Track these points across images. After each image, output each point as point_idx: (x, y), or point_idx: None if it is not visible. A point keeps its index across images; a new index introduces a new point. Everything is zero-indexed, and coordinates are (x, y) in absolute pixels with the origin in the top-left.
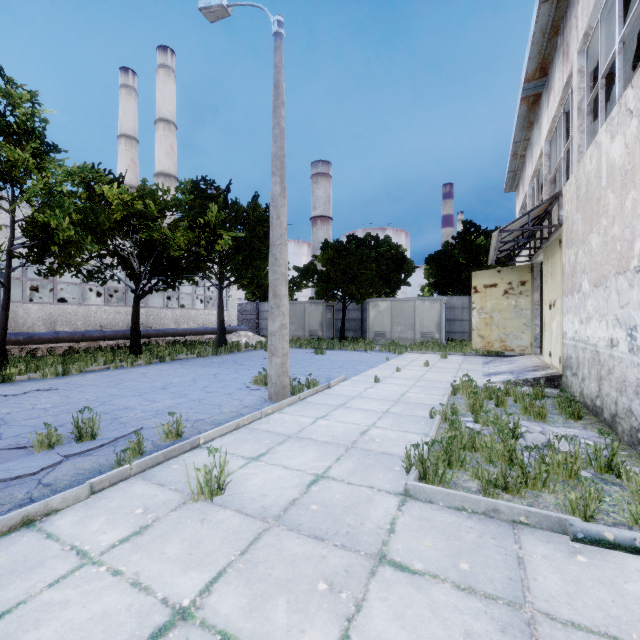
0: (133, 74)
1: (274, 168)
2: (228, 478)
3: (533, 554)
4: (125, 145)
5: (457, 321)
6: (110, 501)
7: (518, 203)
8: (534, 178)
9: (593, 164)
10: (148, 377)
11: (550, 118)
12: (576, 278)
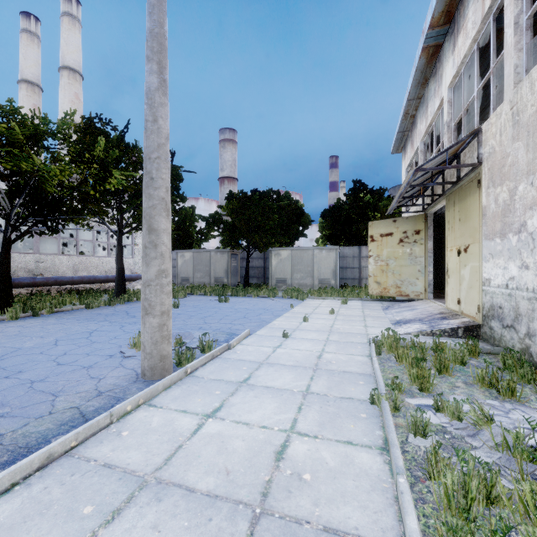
0: (36, 20)
1: (149, 50)
2: None
3: None
4: (26, 91)
5: (349, 269)
6: None
7: (405, 162)
8: (427, 133)
9: None
10: None
11: (458, 60)
12: (513, 217)
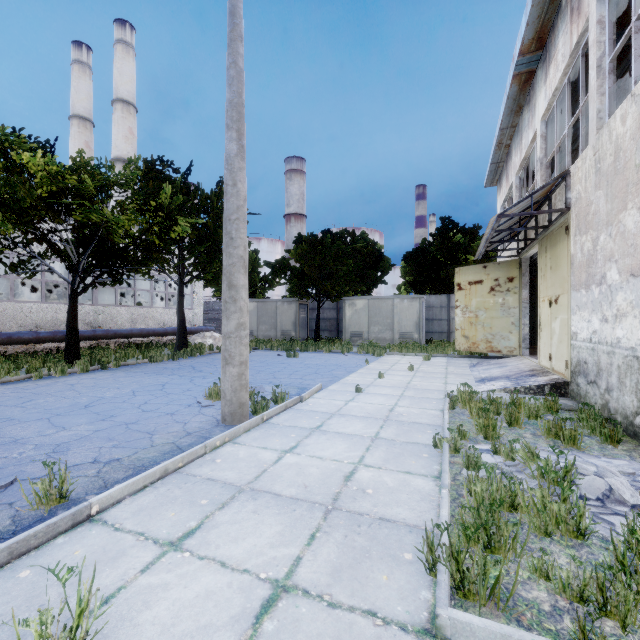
0: (87, 49)
1: (229, 120)
2: (111, 603)
3: None
4: (78, 127)
5: (435, 321)
6: None
7: (500, 197)
8: (522, 167)
9: (628, 124)
10: (75, 390)
11: (549, 92)
12: (595, 268)
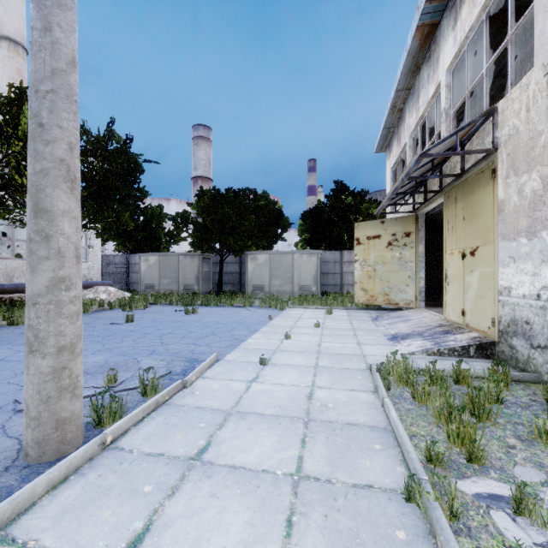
0: None
1: None
2: None
3: None
4: None
5: (330, 274)
6: None
7: (390, 161)
8: (417, 127)
9: None
10: None
11: (461, 35)
12: None
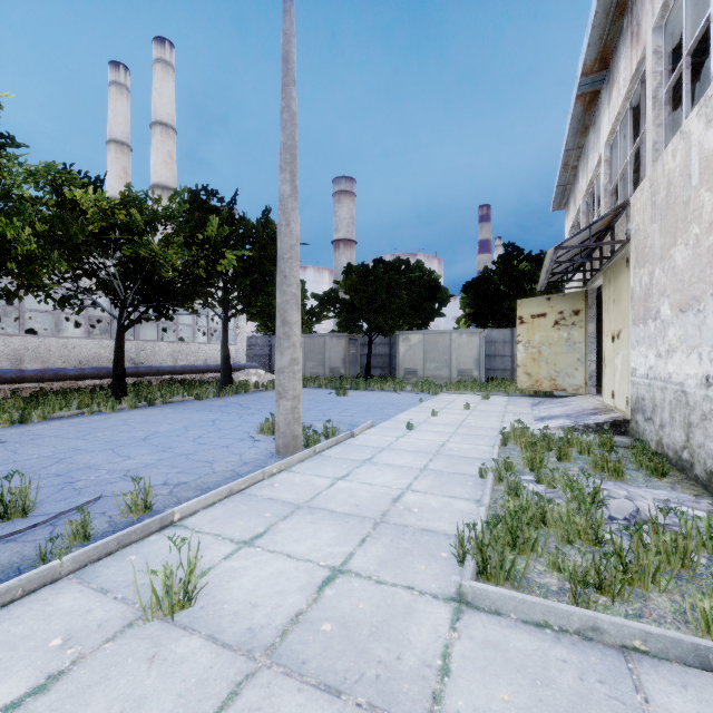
0: (125, 70)
1: (283, 162)
2: (205, 577)
3: (669, 712)
4: (115, 152)
5: (498, 357)
6: (15, 624)
7: (568, 222)
8: (589, 191)
9: (678, 160)
10: (129, 425)
11: (613, 116)
12: (651, 303)
